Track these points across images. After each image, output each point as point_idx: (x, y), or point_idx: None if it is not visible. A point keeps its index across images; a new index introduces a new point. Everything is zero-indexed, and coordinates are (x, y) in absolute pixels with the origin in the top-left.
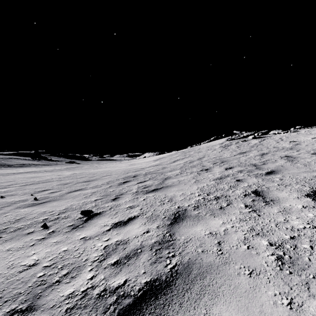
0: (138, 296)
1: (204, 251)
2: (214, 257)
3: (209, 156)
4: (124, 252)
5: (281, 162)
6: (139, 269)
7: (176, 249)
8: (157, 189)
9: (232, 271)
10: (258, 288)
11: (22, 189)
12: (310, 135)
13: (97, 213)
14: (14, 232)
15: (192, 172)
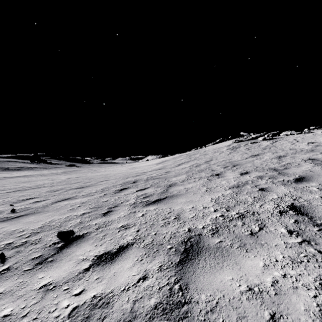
0: None
1: None
2: None
3: (217, 159)
4: None
5: (307, 166)
6: None
7: None
8: (160, 200)
9: None
10: None
11: (5, 197)
12: None
13: (78, 236)
14: None
15: (200, 177)
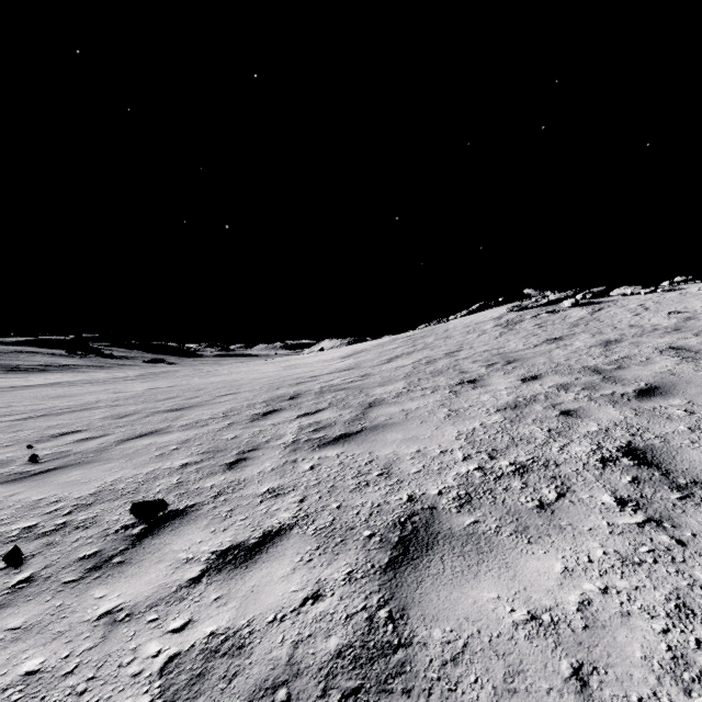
0: None
1: None
2: None
3: (473, 348)
4: (226, 699)
5: (664, 362)
6: None
7: (416, 696)
8: (349, 436)
9: None
10: None
11: (14, 430)
12: None
13: (176, 511)
14: None
15: (436, 387)
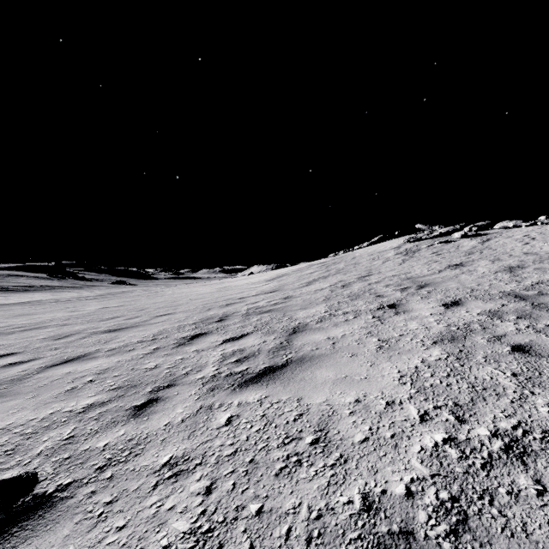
0: None
1: None
2: None
3: (382, 273)
4: None
5: None
6: None
7: None
8: (274, 372)
9: None
10: None
11: None
12: None
13: (39, 498)
14: None
15: (357, 311)
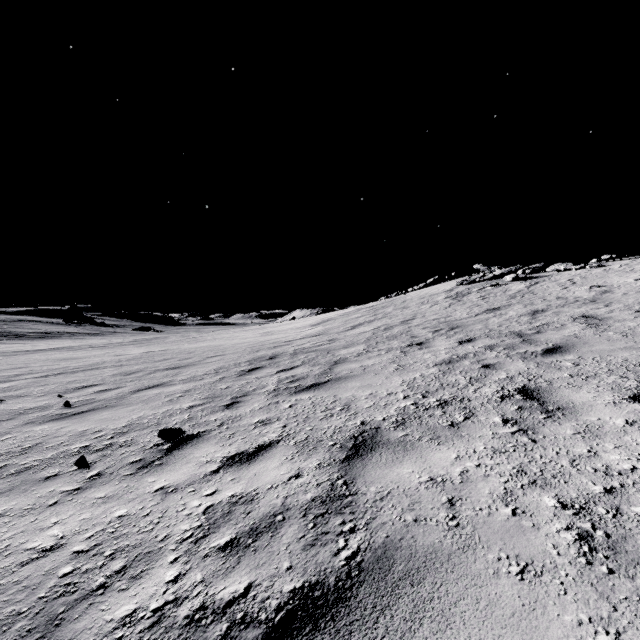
0: (274, 623)
1: (419, 519)
2: (441, 535)
3: (425, 317)
4: (246, 521)
5: (573, 328)
6: (280, 559)
7: (357, 514)
8: (319, 385)
9: (481, 567)
10: (541, 607)
11: (41, 385)
12: (631, 272)
13: (192, 435)
14: (17, 475)
15: (390, 348)
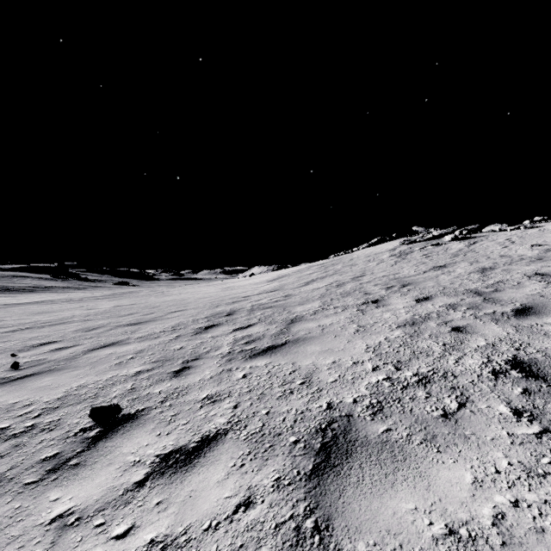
0: None
1: None
2: None
3: (374, 274)
4: None
5: (533, 286)
6: None
7: None
8: (275, 348)
9: None
10: None
11: (3, 341)
12: None
13: (128, 415)
14: None
15: (346, 306)
